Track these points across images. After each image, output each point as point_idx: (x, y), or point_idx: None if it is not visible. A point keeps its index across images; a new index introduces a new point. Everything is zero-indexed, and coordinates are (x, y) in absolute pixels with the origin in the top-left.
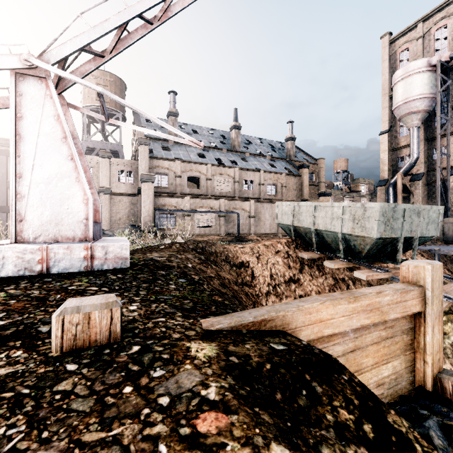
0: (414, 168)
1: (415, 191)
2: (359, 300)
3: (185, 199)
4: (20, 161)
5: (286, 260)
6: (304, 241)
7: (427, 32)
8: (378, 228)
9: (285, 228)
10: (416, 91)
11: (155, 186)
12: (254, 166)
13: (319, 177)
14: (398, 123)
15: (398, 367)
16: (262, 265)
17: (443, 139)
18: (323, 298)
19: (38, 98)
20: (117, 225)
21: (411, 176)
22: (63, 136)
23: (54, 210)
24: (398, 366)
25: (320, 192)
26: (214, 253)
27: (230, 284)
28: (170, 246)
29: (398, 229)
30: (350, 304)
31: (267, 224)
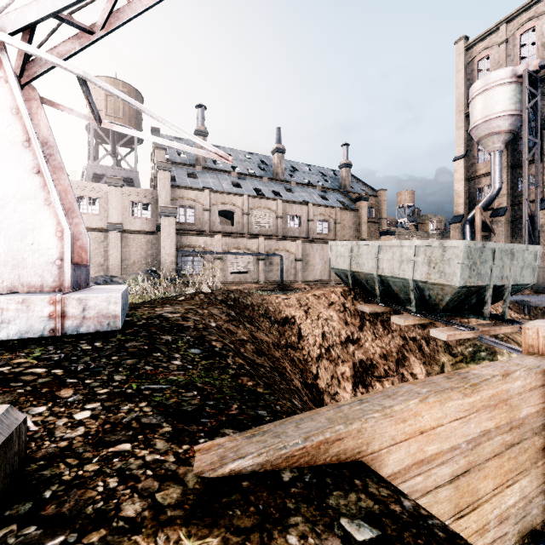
0: (495, 202)
1: (497, 229)
2: (479, 390)
3: (216, 238)
4: None
5: (342, 315)
6: (364, 290)
7: (511, 36)
8: (461, 274)
9: (340, 274)
10: (498, 107)
11: (178, 222)
12: (301, 198)
13: (380, 212)
14: (476, 147)
15: (527, 487)
16: (311, 320)
17: (530, 166)
18: (422, 388)
19: None
20: (131, 270)
21: (492, 211)
22: (25, 138)
23: (12, 246)
24: (527, 486)
25: (381, 230)
26: (250, 306)
27: (269, 349)
28: (192, 297)
29: (486, 275)
30: (466, 398)
31: (318, 269)
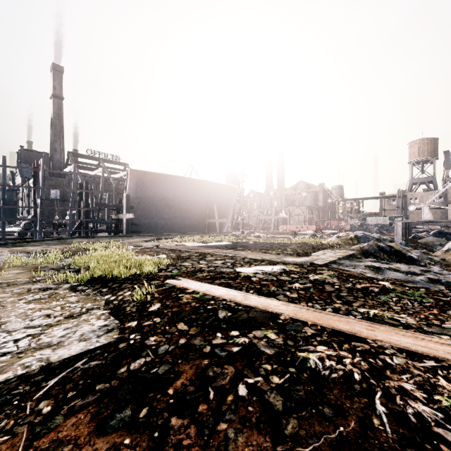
0: None
1: None
2: None
3: None
4: (423, 216)
5: None
6: None
7: None
8: None
9: None
10: None
11: None
12: None
13: None
14: None
15: None
16: None
17: None
18: None
19: (425, 208)
20: None
21: None
22: (429, 213)
23: None
24: None
25: None
26: None
27: None
28: None
29: None
30: None
31: None
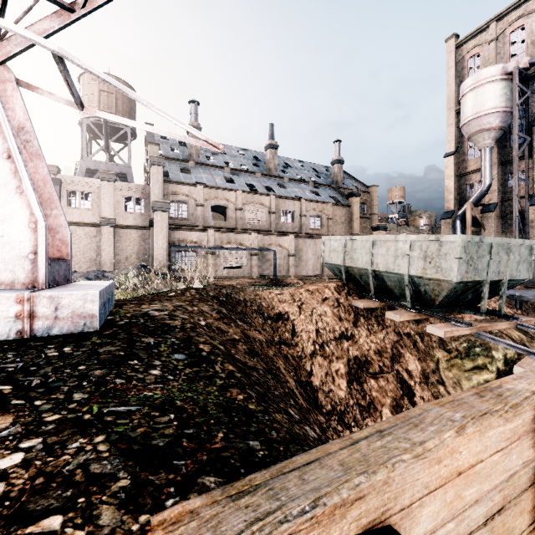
0: (485, 197)
1: (487, 225)
2: (521, 412)
3: (209, 233)
4: None
5: (336, 310)
6: (357, 286)
7: (501, 34)
8: (458, 269)
9: (334, 269)
10: (489, 104)
11: (171, 217)
12: (294, 194)
13: (372, 208)
14: (467, 143)
15: None
16: (305, 316)
17: (520, 163)
18: (454, 413)
19: None
20: (124, 265)
21: (482, 207)
22: None
23: None
24: None
25: (373, 225)
26: (243, 302)
27: (262, 348)
28: (183, 293)
29: (483, 270)
30: (507, 424)
31: (310, 264)
